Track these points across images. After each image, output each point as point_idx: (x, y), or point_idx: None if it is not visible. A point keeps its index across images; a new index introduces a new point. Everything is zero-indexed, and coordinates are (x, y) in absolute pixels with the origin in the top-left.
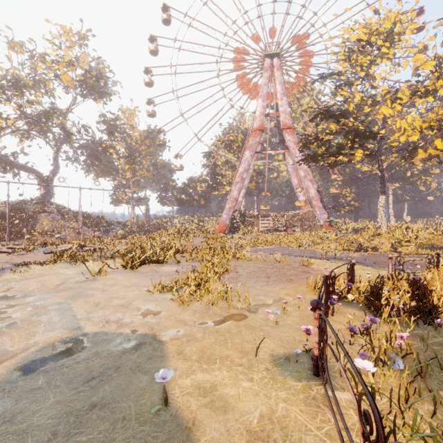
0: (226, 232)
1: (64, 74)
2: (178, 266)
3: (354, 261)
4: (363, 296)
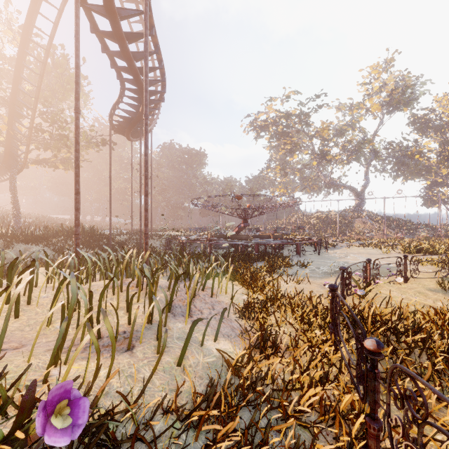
0: None
1: (372, 106)
2: None
3: None
4: None
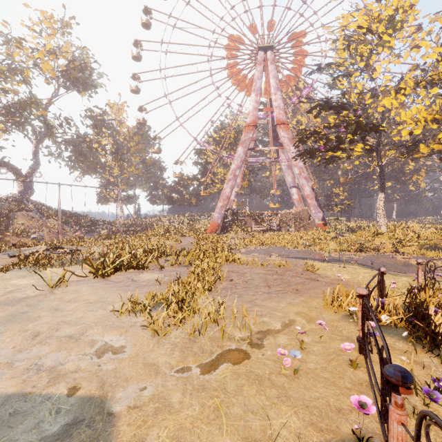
0: (218, 231)
1: (44, 62)
2: (161, 272)
3: (383, 270)
4: (403, 318)
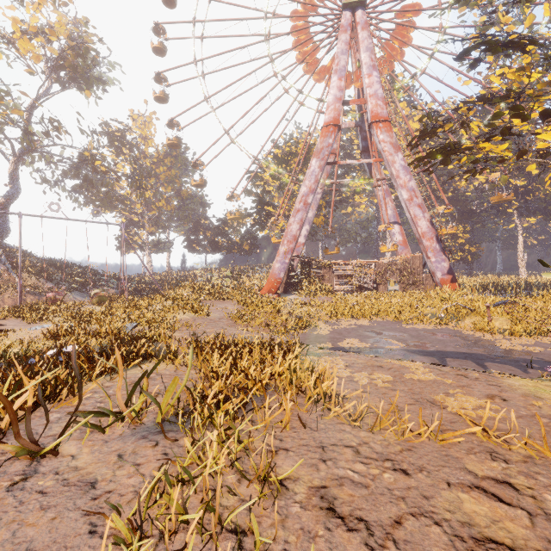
0: (280, 291)
1: (20, 38)
2: None
3: None
4: None
